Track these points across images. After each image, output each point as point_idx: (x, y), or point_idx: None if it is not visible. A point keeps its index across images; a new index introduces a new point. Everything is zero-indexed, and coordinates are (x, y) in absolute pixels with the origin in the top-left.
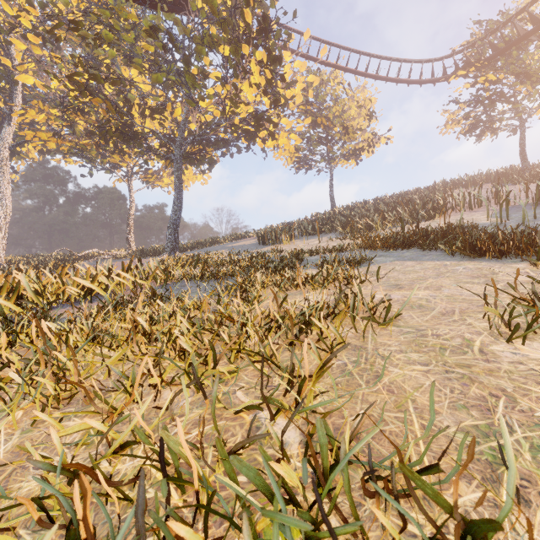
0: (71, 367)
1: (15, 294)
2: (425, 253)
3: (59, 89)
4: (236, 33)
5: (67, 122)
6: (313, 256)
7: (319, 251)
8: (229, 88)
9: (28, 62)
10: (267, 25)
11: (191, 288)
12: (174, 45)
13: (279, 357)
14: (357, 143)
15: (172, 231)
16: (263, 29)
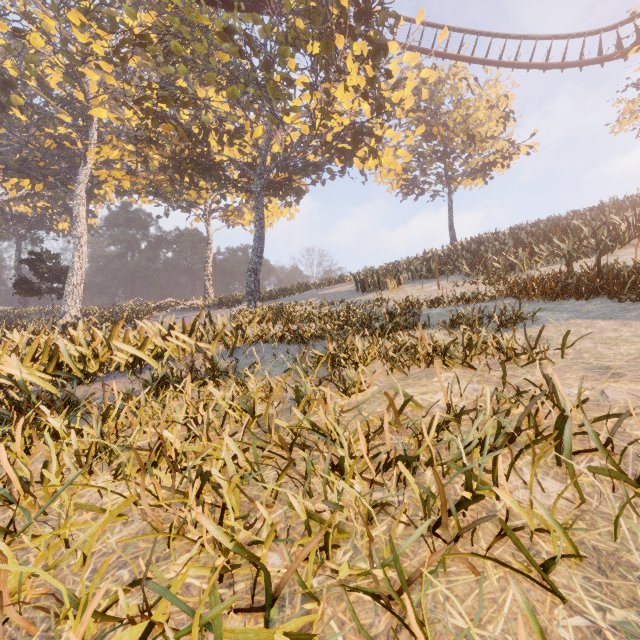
0: (5, 553)
1: (54, 362)
2: (625, 306)
3: (133, 120)
4: (328, 22)
5: (141, 158)
6: (433, 309)
7: (442, 302)
8: (319, 95)
9: (101, 95)
10: (368, 5)
11: (266, 356)
12: (252, 49)
13: (421, 597)
14: (487, 156)
15: (252, 277)
16: (363, 13)
